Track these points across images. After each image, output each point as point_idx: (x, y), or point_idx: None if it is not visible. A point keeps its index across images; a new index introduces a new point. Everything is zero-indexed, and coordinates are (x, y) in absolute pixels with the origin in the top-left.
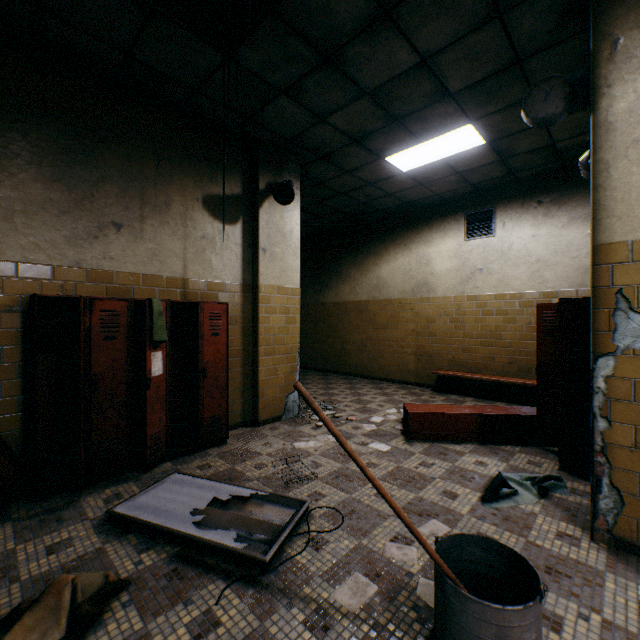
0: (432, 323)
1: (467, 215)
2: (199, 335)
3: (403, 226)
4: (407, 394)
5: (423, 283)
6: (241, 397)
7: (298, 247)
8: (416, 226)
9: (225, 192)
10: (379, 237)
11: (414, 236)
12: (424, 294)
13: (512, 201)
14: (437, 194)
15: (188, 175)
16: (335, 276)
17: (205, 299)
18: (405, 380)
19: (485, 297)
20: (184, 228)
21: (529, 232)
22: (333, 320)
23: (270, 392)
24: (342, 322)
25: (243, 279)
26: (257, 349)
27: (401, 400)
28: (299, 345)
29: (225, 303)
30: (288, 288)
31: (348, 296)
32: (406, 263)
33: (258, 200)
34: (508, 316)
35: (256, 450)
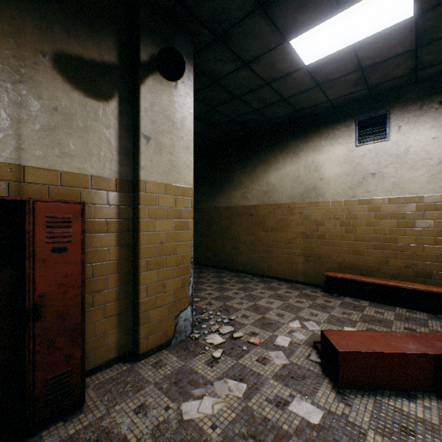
0: (321, 226)
1: (358, 121)
2: (25, 253)
3: (292, 135)
4: (301, 297)
5: (312, 188)
6: (116, 324)
7: (191, 140)
8: (305, 135)
9: (91, 56)
10: (268, 147)
11: (303, 144)
12: (313, 199)
13: (409, 104)
14: (330, 100)
15: (25, 14)
16: (227, 183)
17: (57, 197)
18: (294, 279)
19: (378, 201)
20: (17, 91)
21: (429, 134)
22: (225, 223)
23: (155, 314)
24: (233, 224)
25: (119, 173)
26: (137, 262)
27: (298, 306)
28: (192, 254)
29: (78, 202)
30: (179, 187)
31: (239, 201)
32: (295, 170)
33: (139, 73)
34: (404, 220)
35: (121, 429)
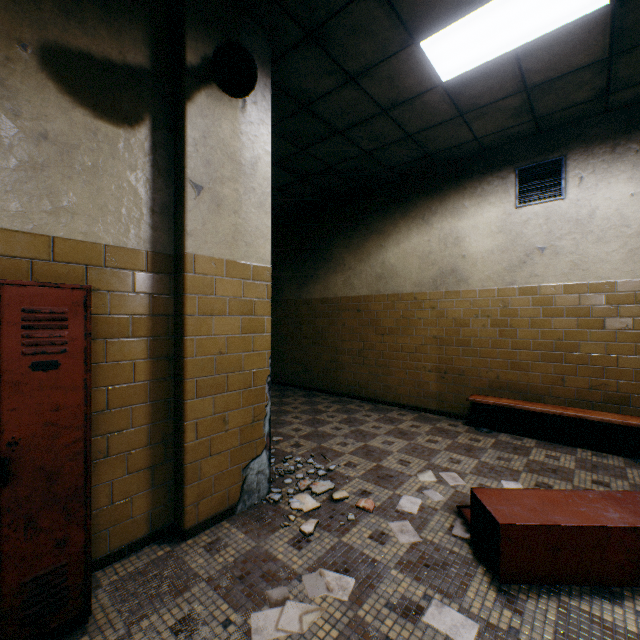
0: (464, 327)
1: (519, 170)
2: None
3: (420, 192)
4: (434, 433)
5: (450, 271)
6: (147, 483)
7: (267, 194)
8: (439, 191)
9: (106, 52)
10: (385, 209)
11: (436, 205)
12: (451, 286)
13: (595, 144)
14: (477, 138)
15: None
16: (323, 264)
17: (47, 280)
18: (423, 406)
19: (549, 289)
20: None
21: (625, 189)
22: (321, 322)
23: (211, 466)
24: (333, 325)
25: (152, 243)
26: (182, 384)
27: (431, 448)
28: (269, 370)
29: (79, 287)
30: (248, 266)
31: (341, 290)
32: (424, 243)
33: (184, 85)
34: (588, 317)
35: None
